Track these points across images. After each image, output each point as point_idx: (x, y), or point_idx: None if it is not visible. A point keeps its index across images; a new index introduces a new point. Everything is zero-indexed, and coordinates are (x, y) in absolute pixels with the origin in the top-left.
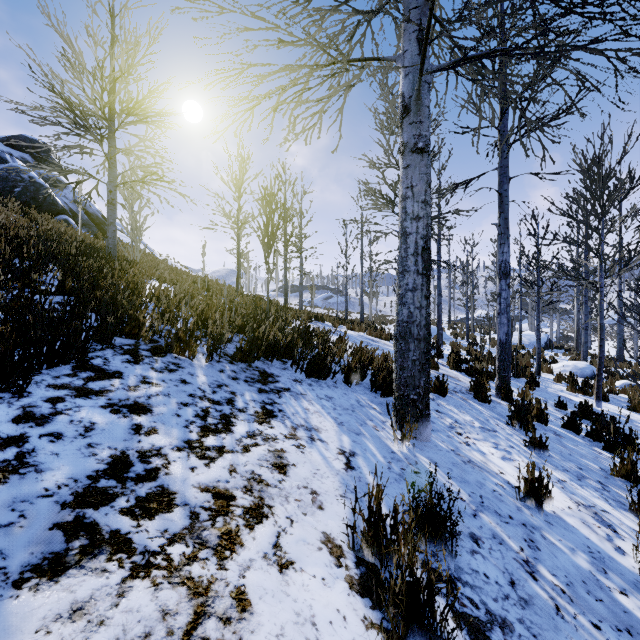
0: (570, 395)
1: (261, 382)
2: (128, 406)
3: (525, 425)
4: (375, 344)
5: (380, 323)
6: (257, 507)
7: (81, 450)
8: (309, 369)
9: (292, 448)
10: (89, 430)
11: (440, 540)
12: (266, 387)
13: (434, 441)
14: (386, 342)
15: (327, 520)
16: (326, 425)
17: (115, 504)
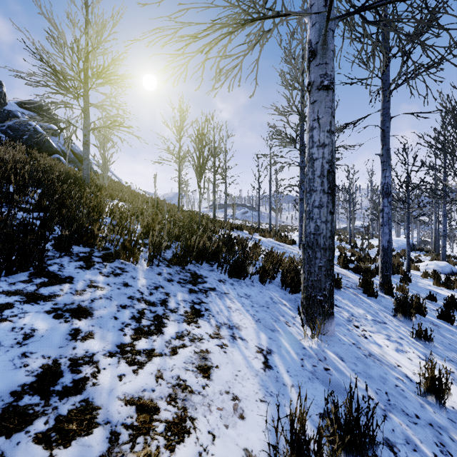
0: (436, 289)
1: (192, 283)
2: (71, 310)
3: (409, 317)
4: (281, 248)
5: (283, 231)
6: (179, 420)
7: (13, 361)
8: (231, 271)
9: (216, 348)
10: (28, 337)
11: (361, 456)
12: (195, 287)
13: (337, 335)
14: (289, 246)
15: (248, 432)
16: (245, 322)
17: (31, 428)
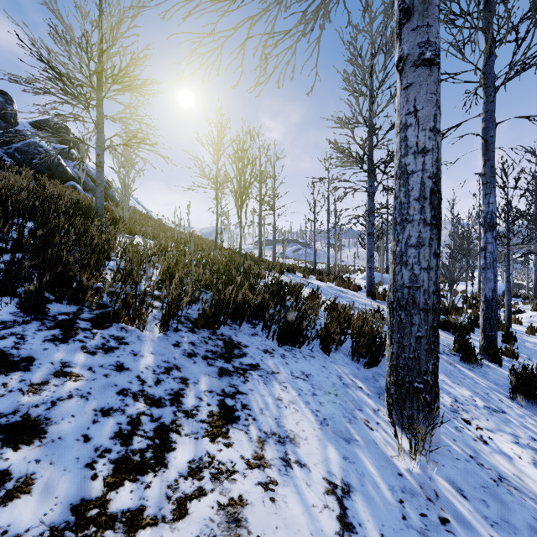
0: None
1: (224, 357)
2: (7, 428)
3: (535, 402)
4: (345, 296)
5: (344, 273)
6: None
7: None
8: (282, 336)
9: (256, 491)
10: None
11: None
12: (229, 365)
13: (444, 441)
14: (354, 293)
15: None
16: (305, 428)
17: None
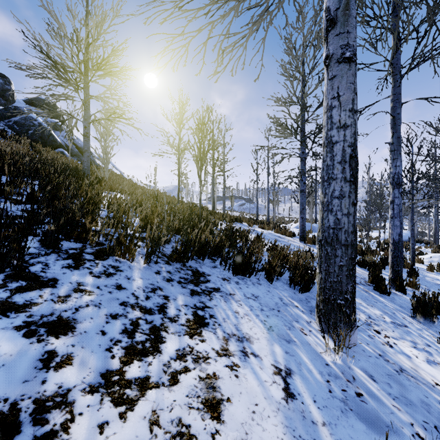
0: None
1: (193, 282)
2: (48, 324)
3: (431, 319)
4: (282, 240)
5: (281, 223)
6: None
7: None
8: (236, 268)
9: (225, 371)
10: None
11: None
12: (198, 288)
13: (360, 344)
14: (290, 238)
15: None
16: (256, 332)
17: None
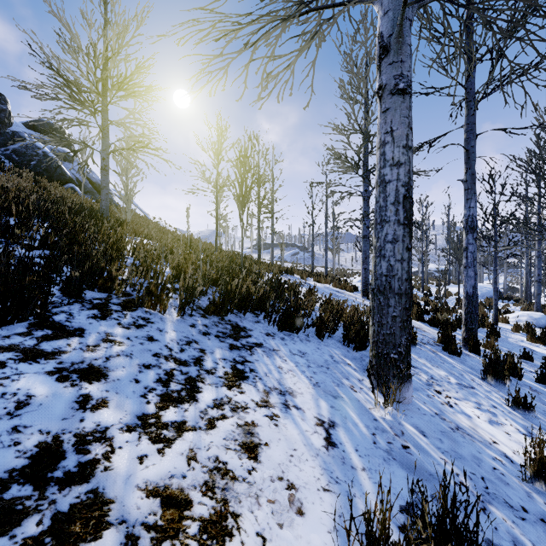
0: (531, 345)
1: (233, 337)
2: (80, 371)
3: (502, 381)
4: (341, 295)
5: (342, 276)
6: (218, 518)
7: (1, 437)
8: (281, 323)
9: (264, 420)
10: (22, 406)
11: None
12: (238, 343)
13: (415, 403)
14: (350, 293)
15: (309, 534)
16: (301, 387)
17: (18, 531)
